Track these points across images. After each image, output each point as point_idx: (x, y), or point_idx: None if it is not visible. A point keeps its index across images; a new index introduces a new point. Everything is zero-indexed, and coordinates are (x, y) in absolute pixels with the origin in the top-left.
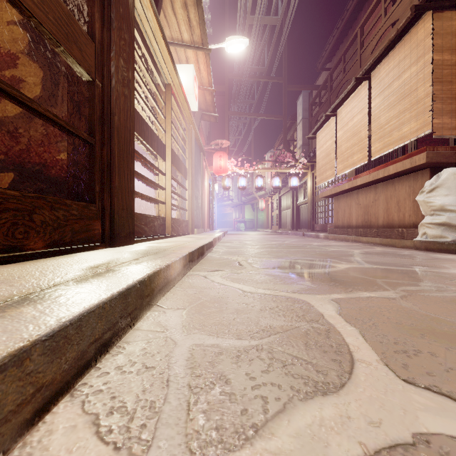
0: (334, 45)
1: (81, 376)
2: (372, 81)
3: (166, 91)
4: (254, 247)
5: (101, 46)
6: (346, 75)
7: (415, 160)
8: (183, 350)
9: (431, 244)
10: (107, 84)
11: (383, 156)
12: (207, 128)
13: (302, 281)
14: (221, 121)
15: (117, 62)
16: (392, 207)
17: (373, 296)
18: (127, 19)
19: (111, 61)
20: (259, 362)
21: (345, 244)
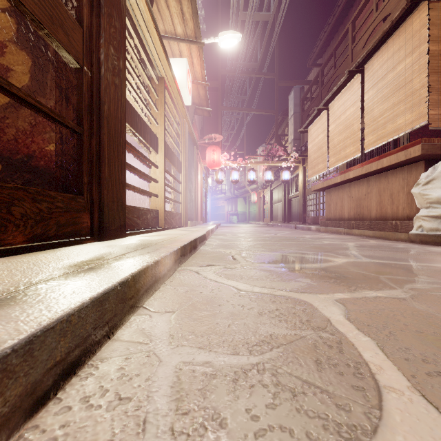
0: (325, 41)
1: (32, 415)
2: (365, 74)
3: (159, 84)
4: (247, 240)
5: (90, 32)
6: (337, 70)
7: (410, 152)
8: (168, 370)
9: (426, 236)
10: (97, 72)
11: (375, 149)
12: (201, 123)
13: (300, 278)
14: (215, 116)
15: (107, 49)
16: (386, 200)
17: (381, 295)
18: (117, 6)
19: (100, 48)
20: (262, 390)
21: (337, 237)
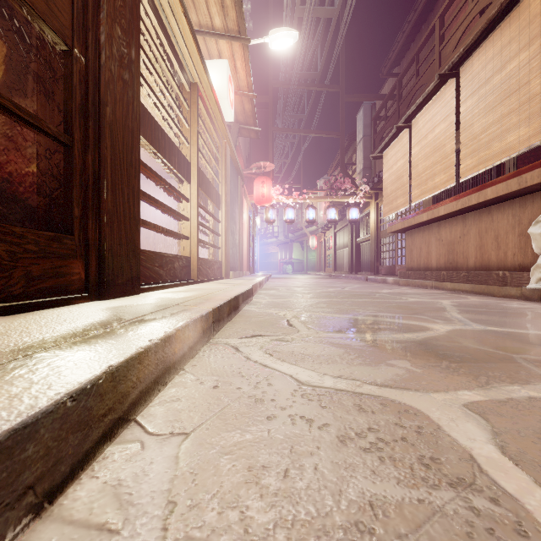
0: (404, 45)
1: None
2: (461, 78)
3: (191, 92)
4: (306, 296)
5: (84, 1)
6: (420, 79)
7: (526, 179)
8: None
9: None
10: (94, 59)
11: (471, 179)
12: (247, 149)
13: (393, 359)
14: (264, 140)
15: (111, 29)
16: (489, 244)
17: (536, 395)
18: None
19: (100, 26)
20: None
21: (424, 292)
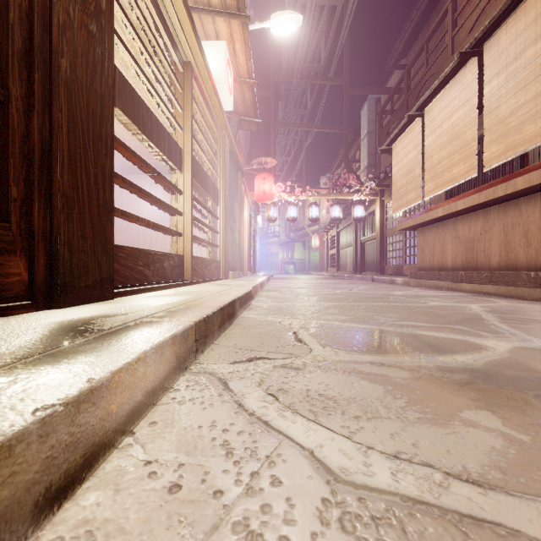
0: (411, 35)
1: None
2: (485, 56)
3: (184, 72)
4: (312, 299)
5: None
6: (431, 68)
7: None
8: None
9: None
10: None
11: (489, 171)
12: (248, 145)
13: (467, 408)
14: (266, 135)
15: None
16: (516, 240)
17: None
18: None
19: None
20: None
21: (442, 294)
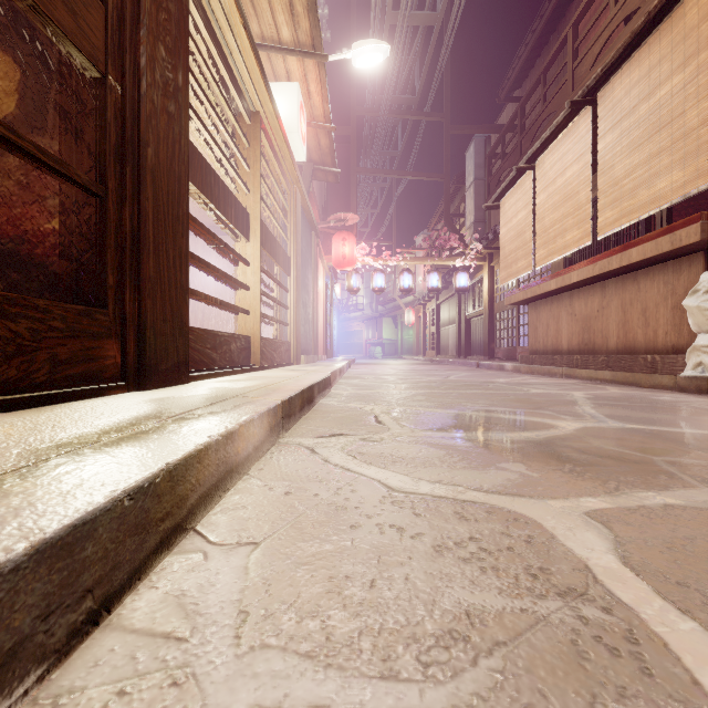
0: (527, 61)
1: None
2: (599, 107)
3: (252, 124)
4: (399, 387)
5: (120, 16)
6: (548, 105)
7: (680, 237)
8: None
9: None
10: (133, 87)
11: (613, 235)
12: (323, 195)
13: (505, 462)
14: (346, 184)
15: (153, 49)
16: (634, 319)
17: (673, 502)
18: None
19: (140, 46)
20: None
21: (552, 382)
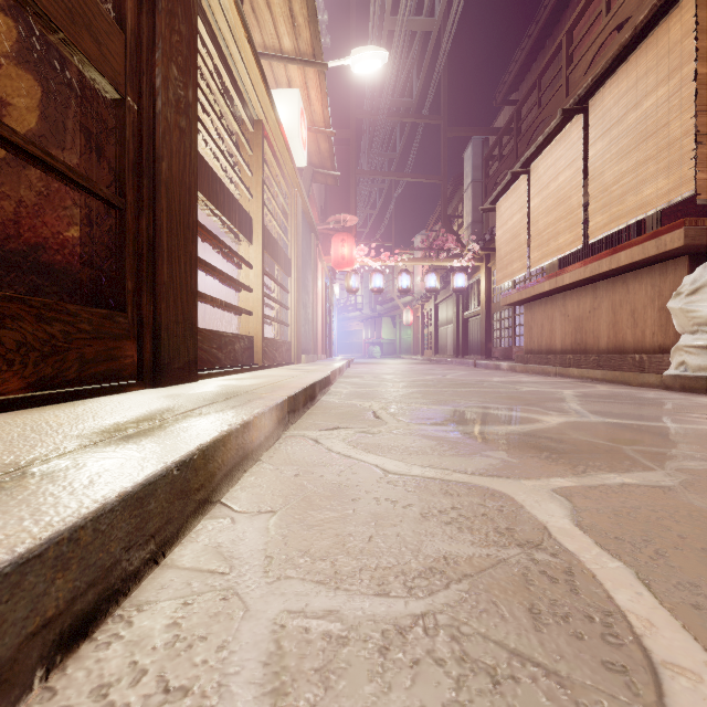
0: (523, 65)
1: None
2: (590, 115)
3: (254, 131)
4: (397, 385)
5: (137, 41)
6: (543, 110)
7: (665, 242)
8: (259, 629)
9: (692, 380)
10: (149, 106)
11: (605, 238)
12: (322, 197)
13: (490, 450)
14: (345, 185)
15: (167, 70)
16: (624, 320)
17: (630, 482)
18: None
19: (155, 68)
20: (434, 671)
21: (545, 380)
